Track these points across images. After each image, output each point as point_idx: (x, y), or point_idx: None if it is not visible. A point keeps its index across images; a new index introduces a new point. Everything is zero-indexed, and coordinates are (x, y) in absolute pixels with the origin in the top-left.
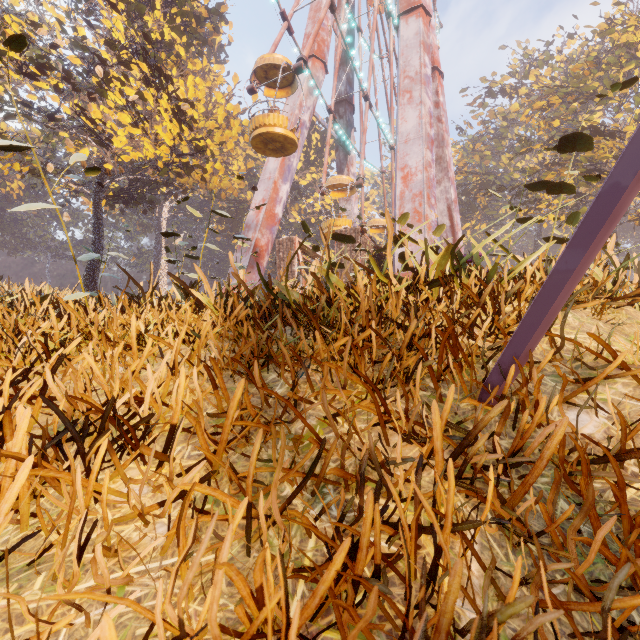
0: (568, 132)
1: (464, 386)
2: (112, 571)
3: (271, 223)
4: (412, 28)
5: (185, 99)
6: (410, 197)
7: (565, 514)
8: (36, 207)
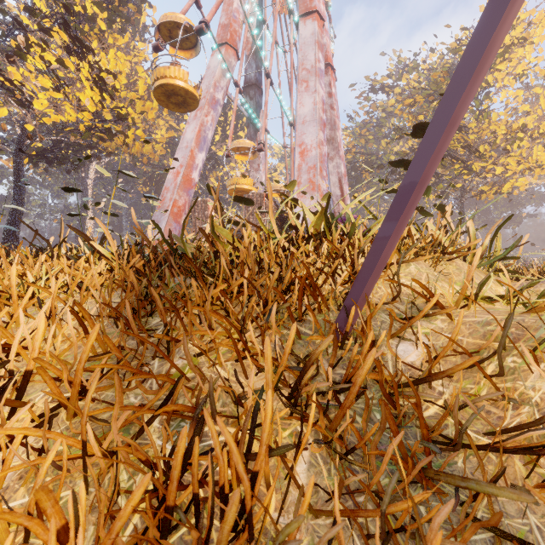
0: None
1: (318, 325)
2: None
3: (188, 186)
4: (309, 29)
5: (107, 70)
6: (306, 169)
7: (371, 431)
8: None
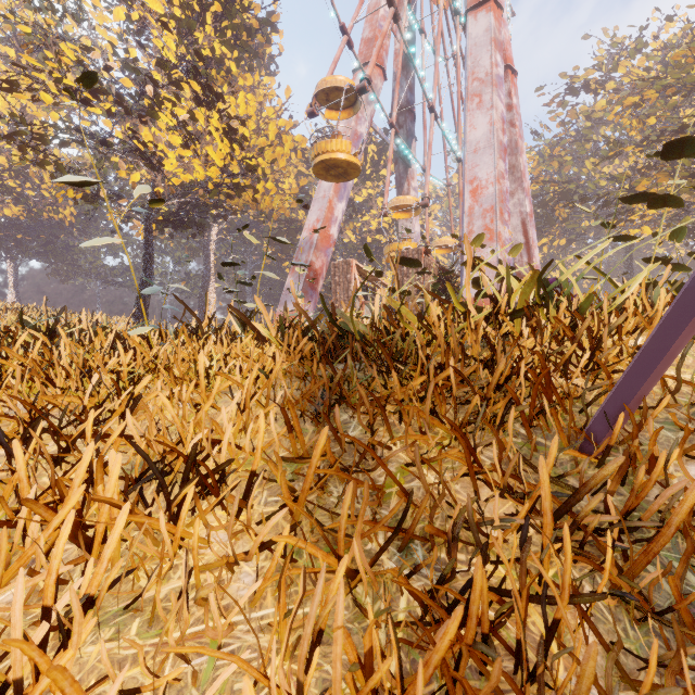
0: (666, 130)
1: (562, 434)
2: (203, 621)
3: (326, 245)
4: (482, 24)
5: (236, 117)
6: (480, 213)
7: None
8: (105, 242)
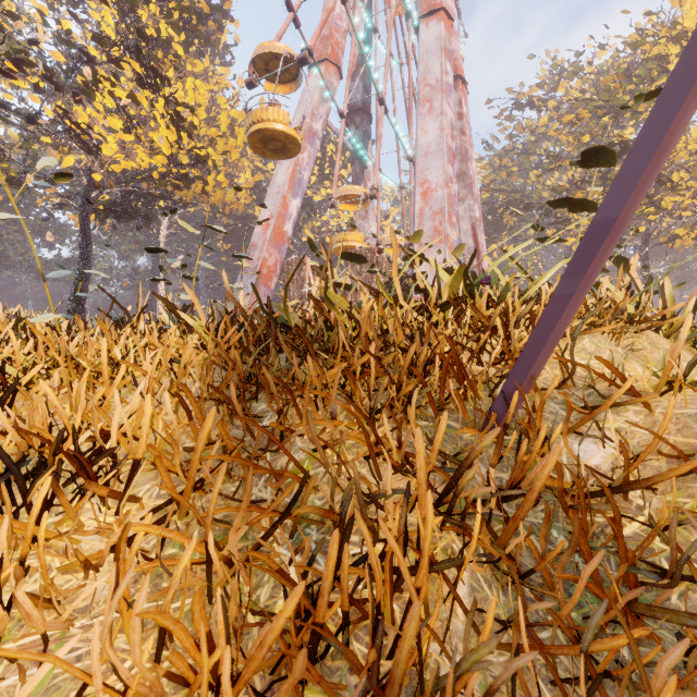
0: None
1: (466, 415)
2: None
3: (280, 241)
4: (433, 32)
5: (184, 103)
6: (430, 215)
7: (555, 550)
8: None
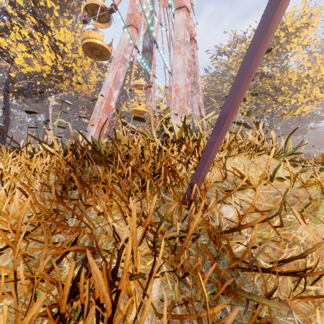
0: None
1: (174, 195)
2: None
3: (108, 110)
4: (180, 17)
5: (59, 40)
6: (178, 100)
7: (197, 263)
8: None
